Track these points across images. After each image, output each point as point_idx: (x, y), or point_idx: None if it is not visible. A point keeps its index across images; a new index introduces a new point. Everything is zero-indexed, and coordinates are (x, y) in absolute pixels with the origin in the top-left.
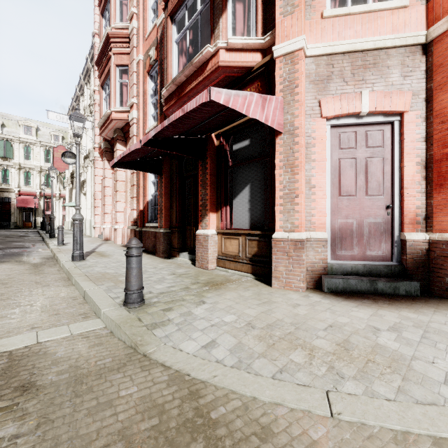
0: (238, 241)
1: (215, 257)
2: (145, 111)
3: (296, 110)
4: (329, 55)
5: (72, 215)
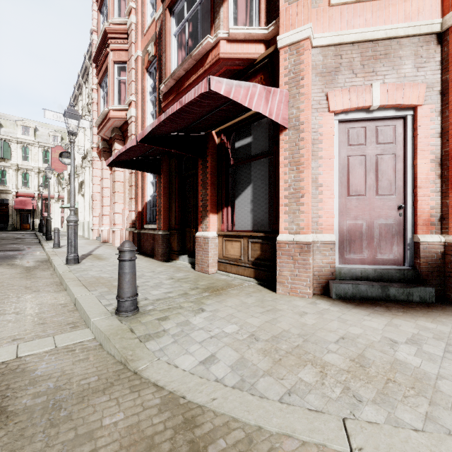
0: (240, 244)
1: (216, 260)
2: (143, 109)
3: (302, 103)
4: (337, 45)
5: None
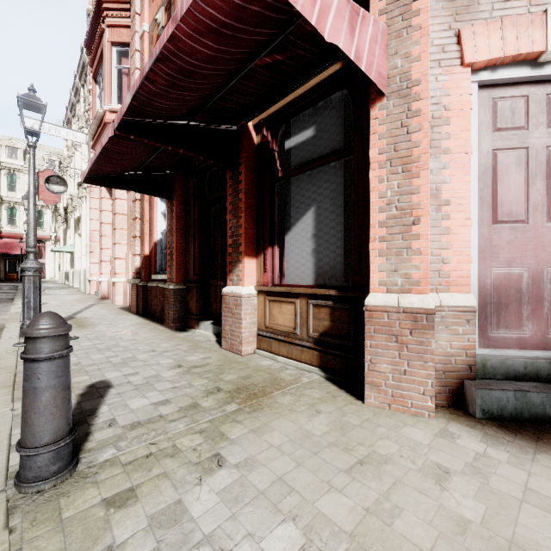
0: (293, 308)
1: (255, 332)
2: None
3: (414, 46)
4: None
5: (66, 264)
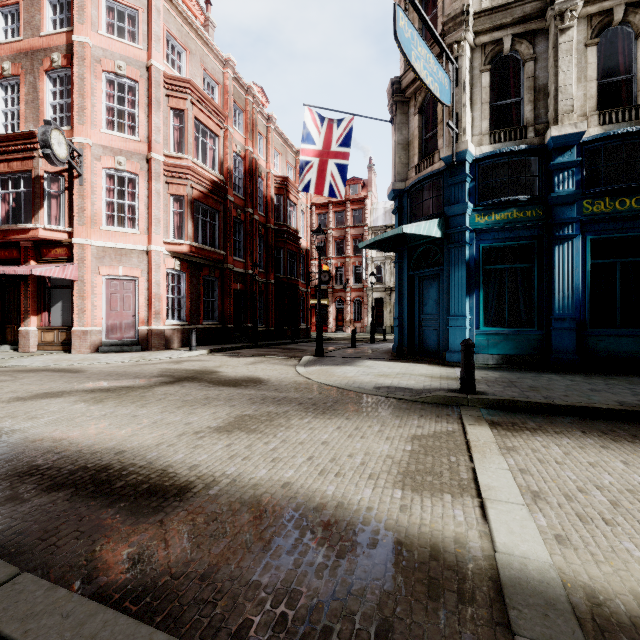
0: (54, 333)
1: (37, 344)
2: None
3: (85, 271)
4: (104, 247)
5: None
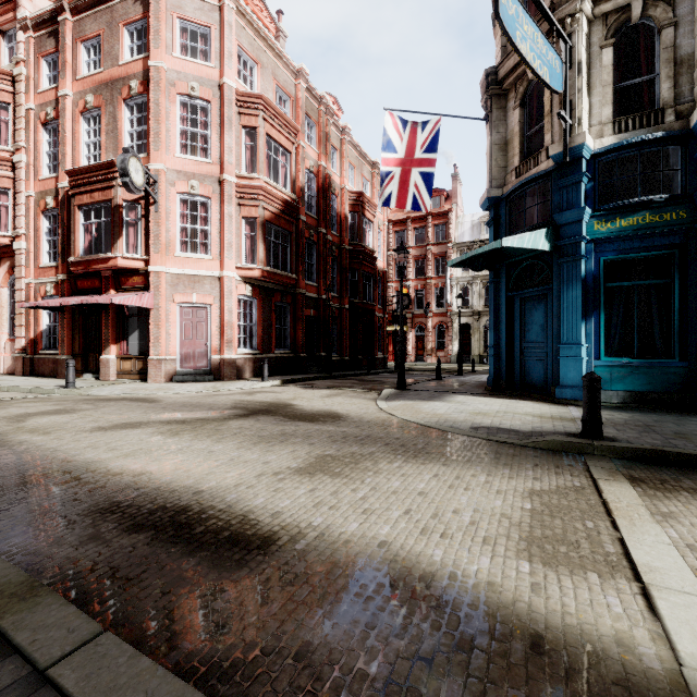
0: (131, 362)
1: (116, 373)
2: (38, 246)
3: (160, 299)
4: (178, 274)
5: None
